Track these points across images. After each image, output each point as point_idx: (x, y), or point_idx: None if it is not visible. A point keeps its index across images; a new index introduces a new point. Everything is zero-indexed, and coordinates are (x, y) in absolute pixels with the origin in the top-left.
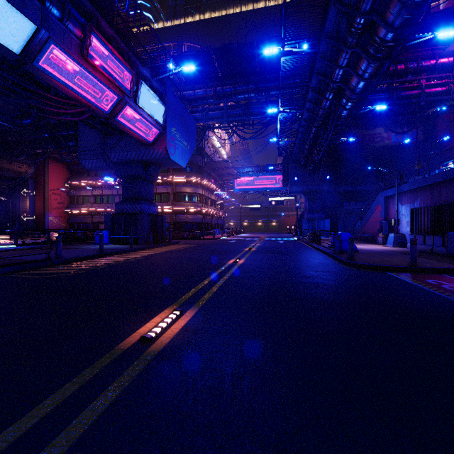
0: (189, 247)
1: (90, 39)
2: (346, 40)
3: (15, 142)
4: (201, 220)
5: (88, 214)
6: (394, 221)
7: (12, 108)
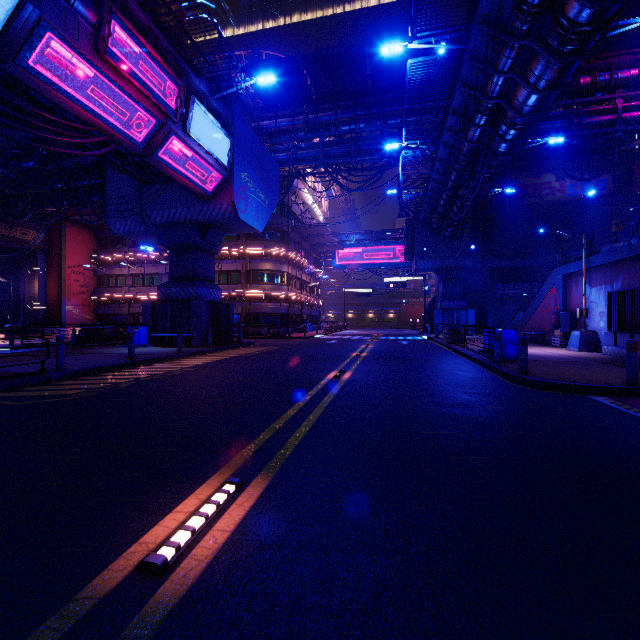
0: (267, 351)
1: (109, 26)
2: (512, 26)
3: (15, 197)
4: (287, 311)
5: (123, 302)
6: (580, 312)
7: (7, 146)
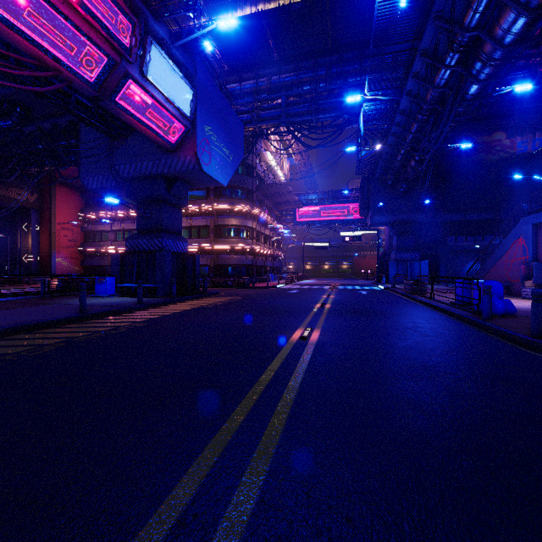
0: (229, 302)
1: None
2: None
3: (4, 159)
4: (251, 263)
5: (107, 255)
6: None
7: None
